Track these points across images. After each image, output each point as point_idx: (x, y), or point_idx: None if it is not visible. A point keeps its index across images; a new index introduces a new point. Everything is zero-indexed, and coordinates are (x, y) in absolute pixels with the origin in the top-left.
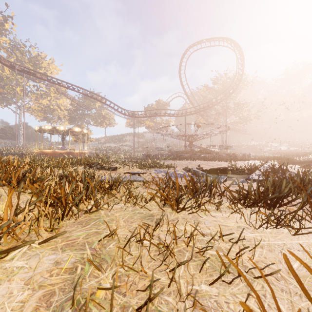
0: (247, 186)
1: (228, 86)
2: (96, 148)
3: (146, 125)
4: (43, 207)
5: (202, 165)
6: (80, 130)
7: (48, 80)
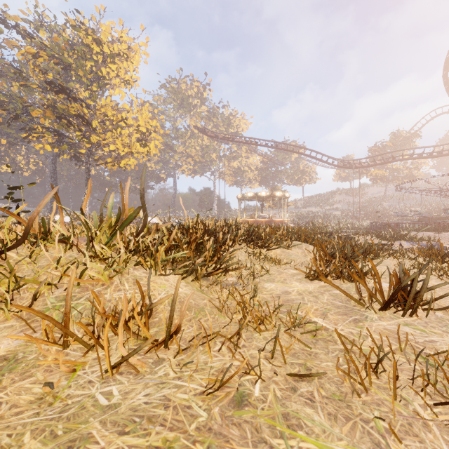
0: None
1: None
2: (293, 215)
3: (372, 175)
4: None
5: None
6: (281, 194)
7: (246, 142)
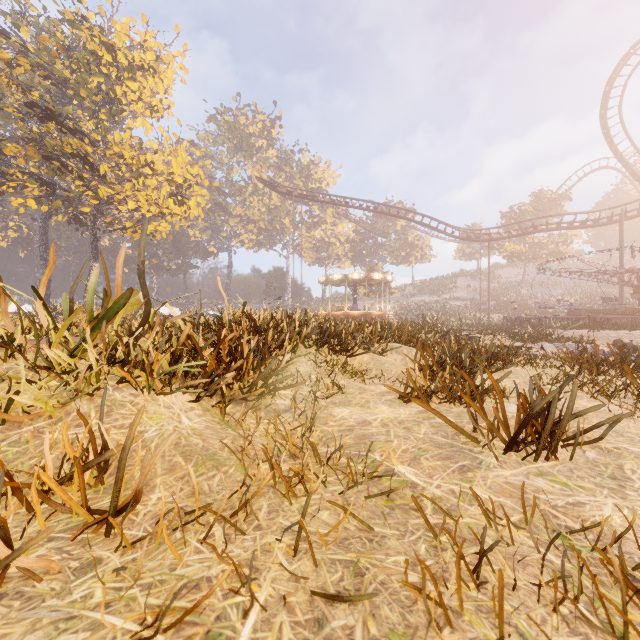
0: None
1: None
2: (399, 307)
3: (507, 251)
4: None
5: None
6: (381, 277)
7: (331, 202)
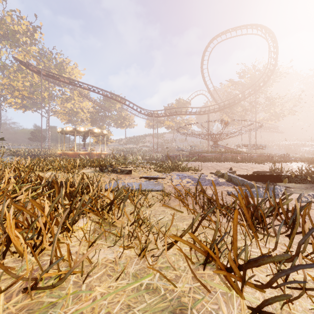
0: None
1: (257, 79)
2: (116, 149)
3: (166, 125)
4: None
5: (233, 167)
6: (99, 131)
7: (70, 83)
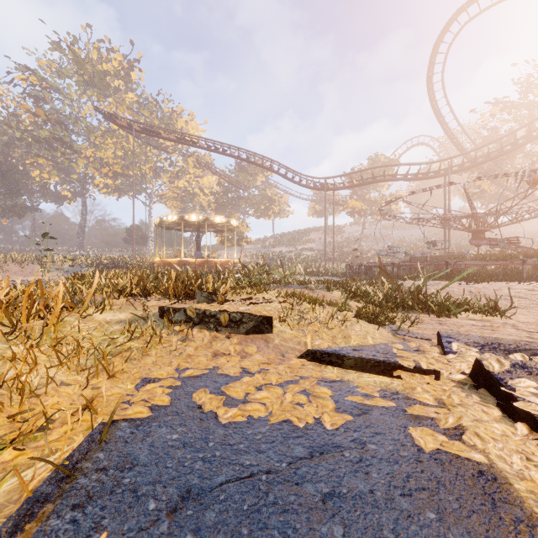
0: None
1: None
2: (257, 256)
3: (349, 207)
4: None
5: None
6: (224, 220)
7: (177, 141)
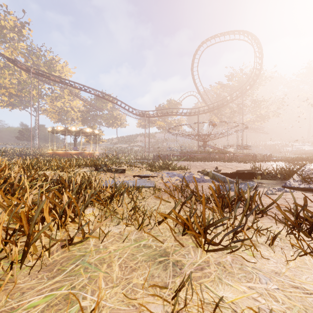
0: (289, 198)
1: (244, 82)
2: (108, 149)
3: (158, 125)
4: (10, 231)
5: (219, 166)
6: (91, 130)
7: (61, 82)
